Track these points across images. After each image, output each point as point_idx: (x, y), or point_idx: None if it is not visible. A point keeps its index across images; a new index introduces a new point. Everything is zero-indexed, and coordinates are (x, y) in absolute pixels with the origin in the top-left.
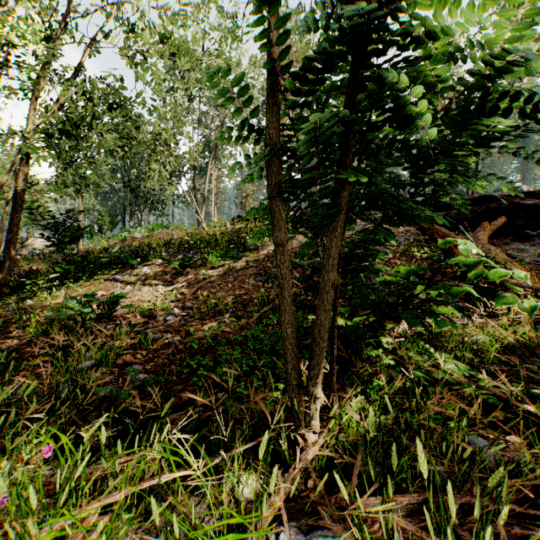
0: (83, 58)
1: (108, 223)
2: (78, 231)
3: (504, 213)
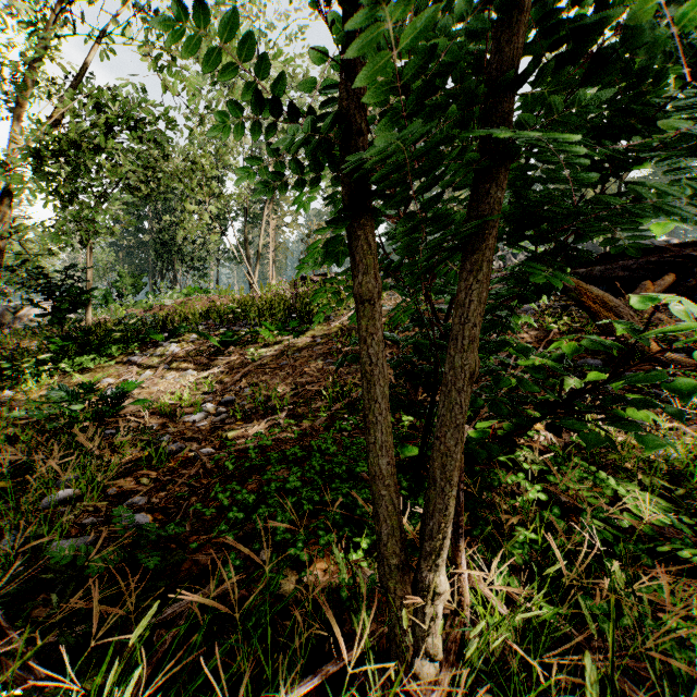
0: (90, 59)
1: (130, 286)
2: (81, 295)
3: (670, 270)
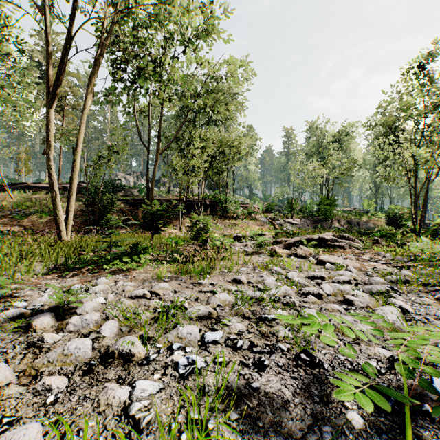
0: None
1: None
2: None
3: None
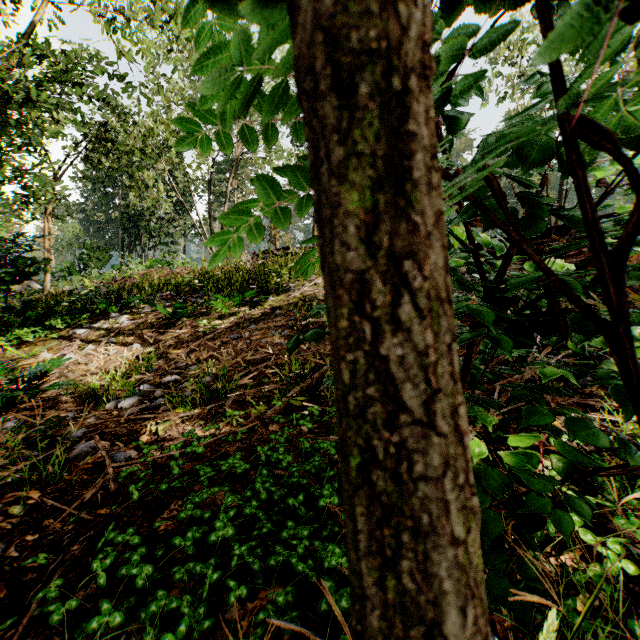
0: (39, 18)
1: (95, 259)
2: (25, 263)
3: None
